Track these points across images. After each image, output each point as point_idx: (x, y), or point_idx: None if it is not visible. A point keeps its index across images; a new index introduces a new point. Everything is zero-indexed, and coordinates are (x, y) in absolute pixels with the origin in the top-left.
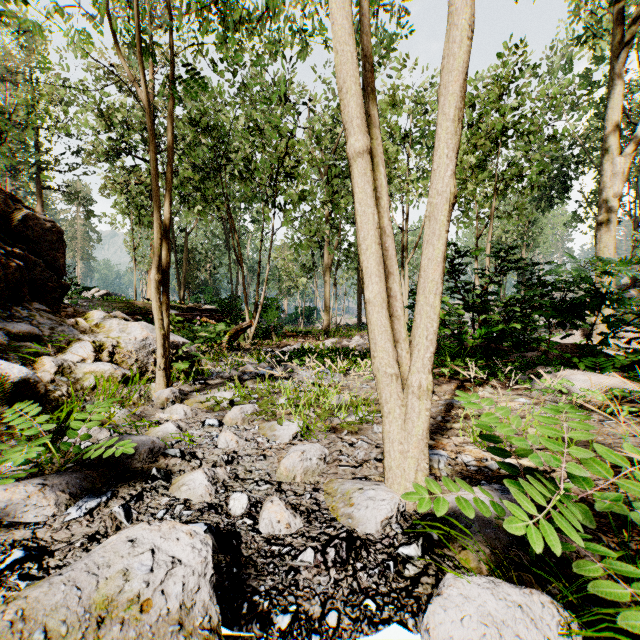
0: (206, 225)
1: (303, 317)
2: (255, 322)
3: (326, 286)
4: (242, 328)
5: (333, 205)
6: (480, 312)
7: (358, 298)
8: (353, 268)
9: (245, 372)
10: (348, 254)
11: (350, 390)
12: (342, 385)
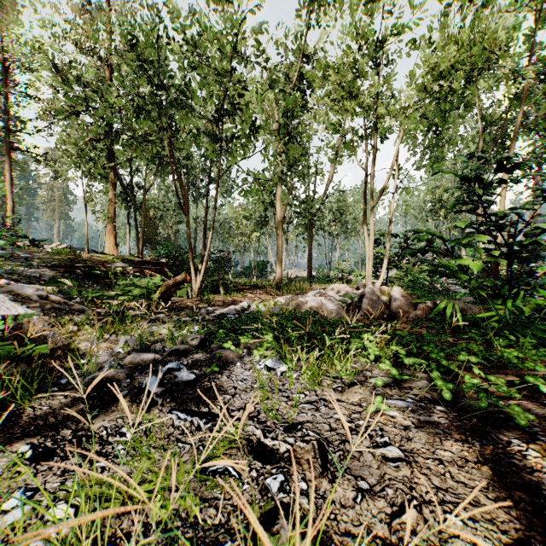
0: (168, 186)
1: (256, 270)
2: (200, 275)
3: (278, 239)
4: (176, 283)
5: (285, 155)
6: (520, 261)
7: (309, 252)
8: (303, 224)
9: (136, 367)
10: (300, 209)
11: (352, 473)
12: (325, 443)
